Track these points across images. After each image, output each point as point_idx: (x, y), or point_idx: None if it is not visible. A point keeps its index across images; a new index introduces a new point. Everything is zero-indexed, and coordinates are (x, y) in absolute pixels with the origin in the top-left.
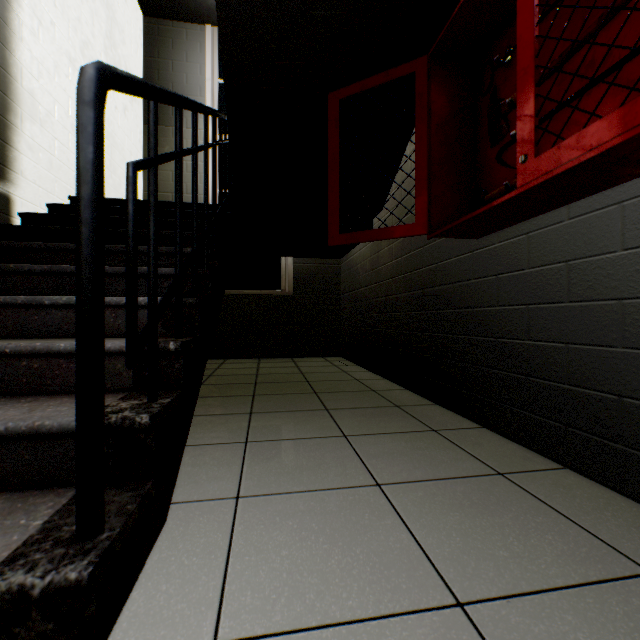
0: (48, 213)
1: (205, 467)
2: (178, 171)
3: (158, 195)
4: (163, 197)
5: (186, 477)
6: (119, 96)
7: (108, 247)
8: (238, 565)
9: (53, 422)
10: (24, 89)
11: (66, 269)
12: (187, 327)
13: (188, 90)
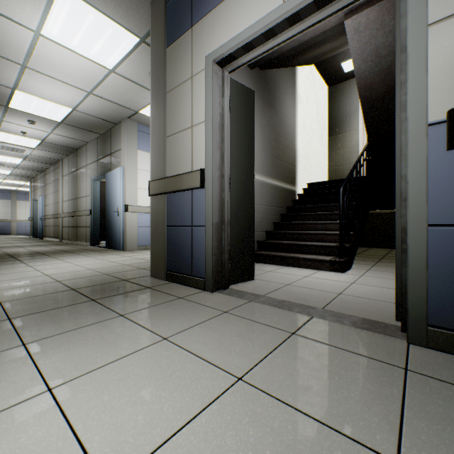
0: (305, 193)
1: (359, 266)
2: (352, 189)
3: (334, 168)
4: (337, 168)
5: (354, 266)
6: (319, 133)
7: (327, 205)
8: (366, 273)
9: (331, 244)
10: (298, 155)
11: (319, 213)
12: (354, 229)
13: (349, 113)
